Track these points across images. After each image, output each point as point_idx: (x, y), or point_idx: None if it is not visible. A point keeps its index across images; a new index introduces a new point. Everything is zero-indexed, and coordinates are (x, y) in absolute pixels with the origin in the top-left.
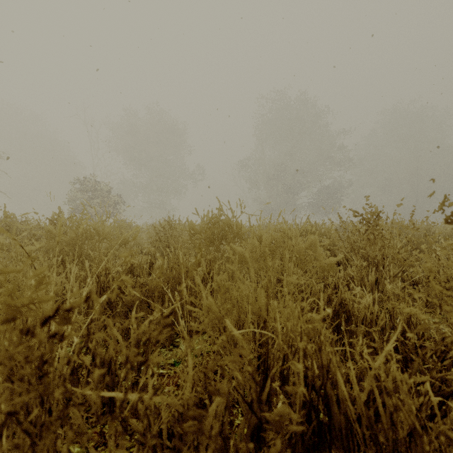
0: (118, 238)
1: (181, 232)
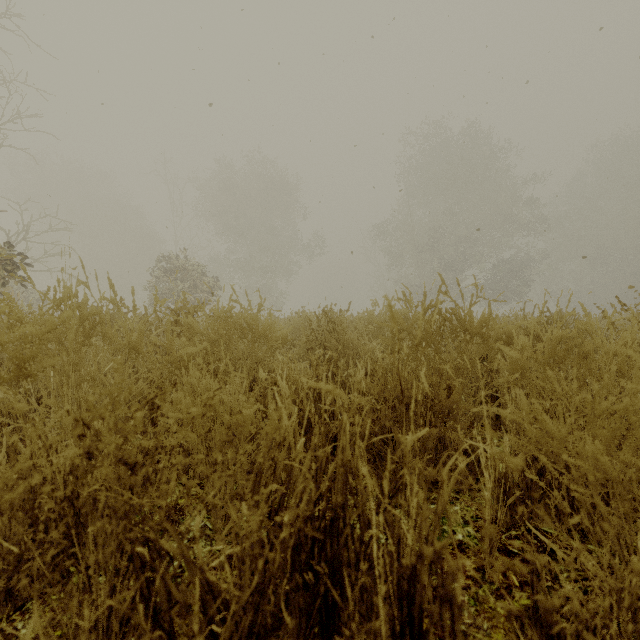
0: (275, 336)
1: (343, 328)
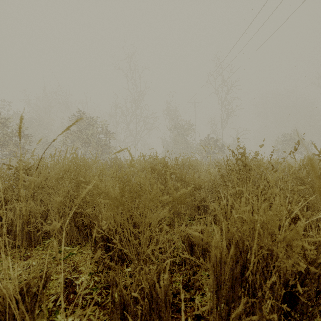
0: None
1: None
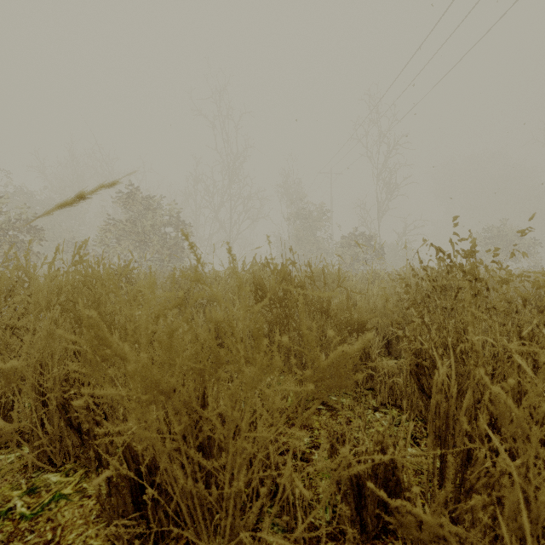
0: None
1: None
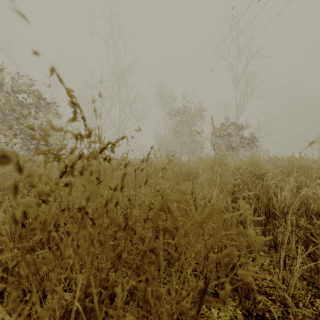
0: None
1: None
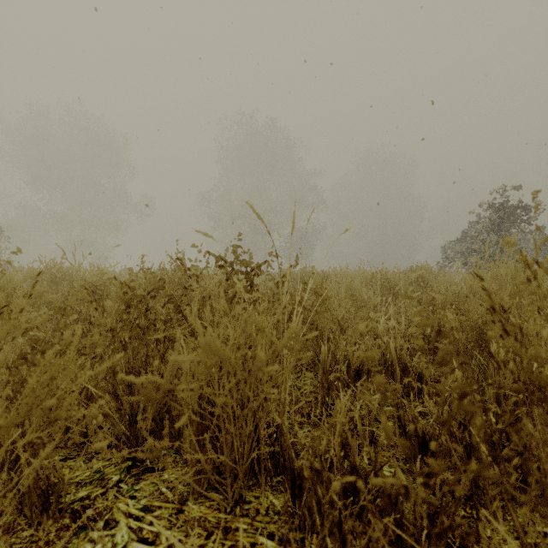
0: None
1: None
